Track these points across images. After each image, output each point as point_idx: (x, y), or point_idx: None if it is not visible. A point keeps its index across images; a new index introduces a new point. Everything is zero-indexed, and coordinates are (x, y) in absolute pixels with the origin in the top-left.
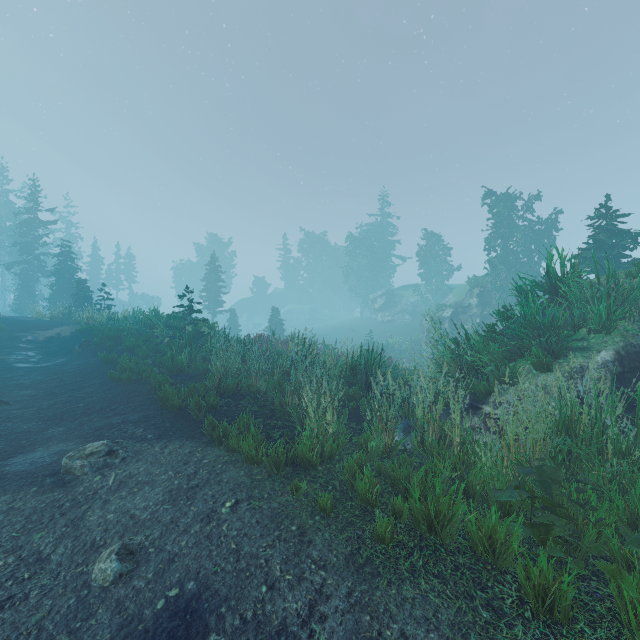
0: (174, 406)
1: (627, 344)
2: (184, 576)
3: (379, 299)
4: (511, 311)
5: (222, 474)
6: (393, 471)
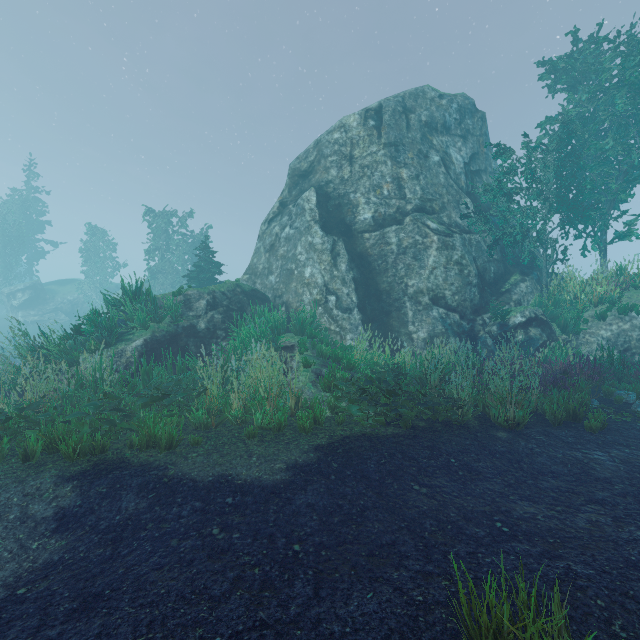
0: None
1: (154, 335)
2: None
3: (20, 294)
4: (90, 315)
5: None
6: None
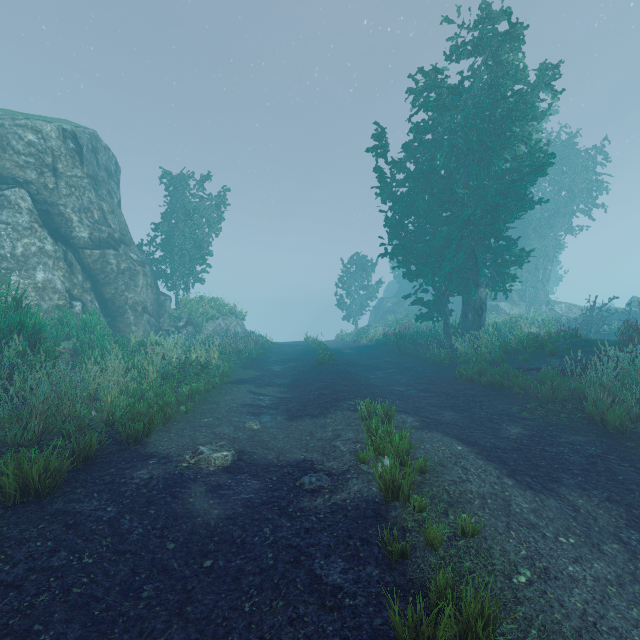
0: (64, 473)
1: None
2: (243, 416)
3: None
4: None
5: (183, 428)
6: (153, 403)
